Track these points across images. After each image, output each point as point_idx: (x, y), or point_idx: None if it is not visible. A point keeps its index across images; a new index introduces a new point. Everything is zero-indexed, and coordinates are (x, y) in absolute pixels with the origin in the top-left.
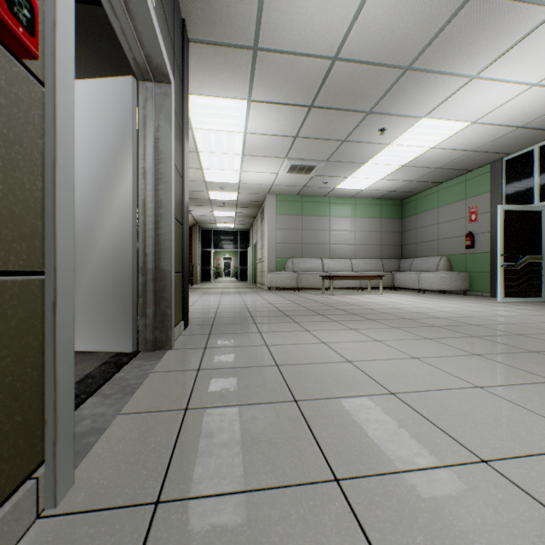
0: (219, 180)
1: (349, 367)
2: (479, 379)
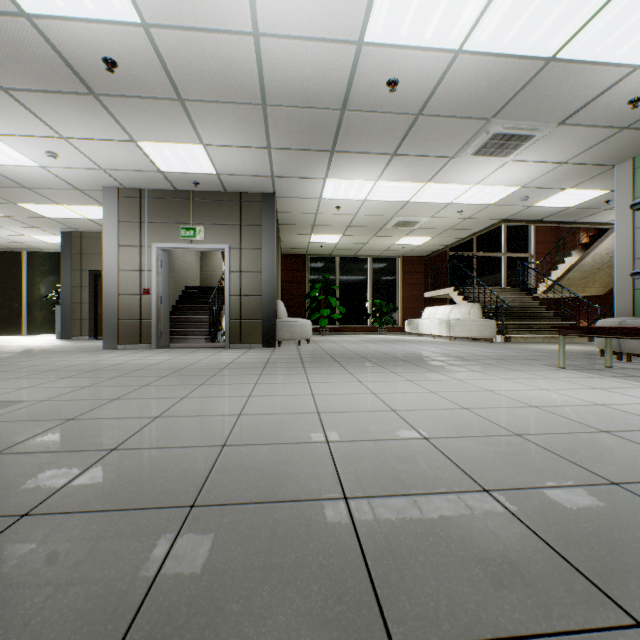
0: (496, 198)
1: (175, 355)
2: (139, 360)
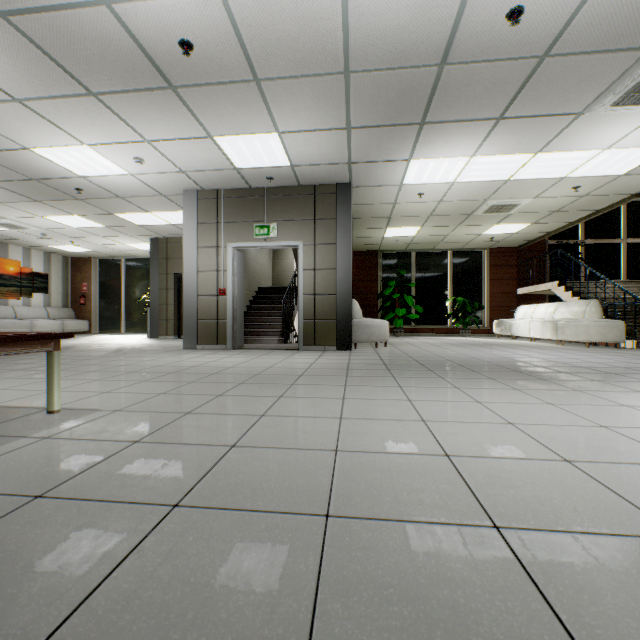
0: (632, 165)
1: (250, 357)
2: (215, 362)
